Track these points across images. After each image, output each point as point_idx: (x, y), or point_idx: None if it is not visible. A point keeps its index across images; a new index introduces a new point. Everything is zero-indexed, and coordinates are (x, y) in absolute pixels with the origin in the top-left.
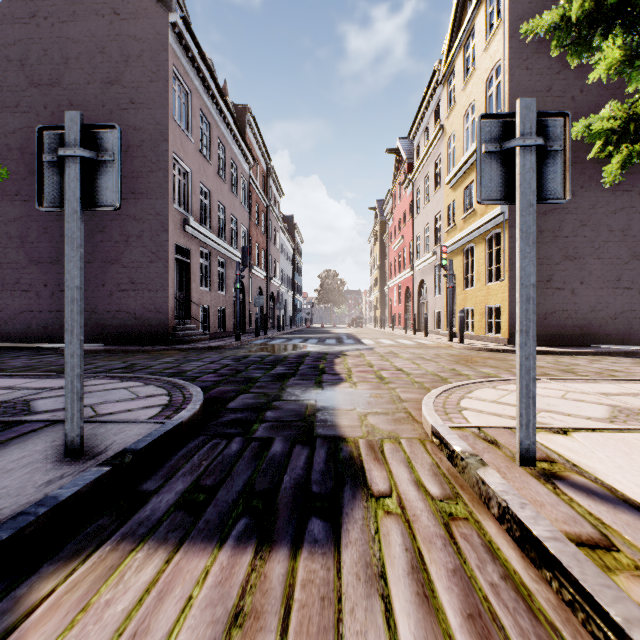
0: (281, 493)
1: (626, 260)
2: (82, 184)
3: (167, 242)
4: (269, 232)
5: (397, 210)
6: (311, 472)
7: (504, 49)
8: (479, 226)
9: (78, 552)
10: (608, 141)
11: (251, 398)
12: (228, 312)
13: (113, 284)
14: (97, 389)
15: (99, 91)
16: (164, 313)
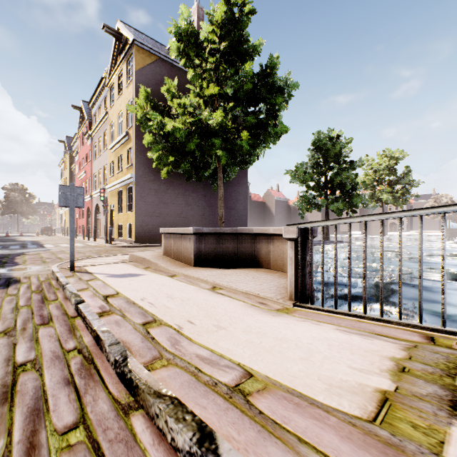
0: None
1: (184, 205)
2: None
3: None
4: None
5: (82, 151)
6: None
7: (133, 95)
8: (124, 180)
9: None
10: (159, 163)
11: None
12: None
13: None
14: None
15: None
16: None
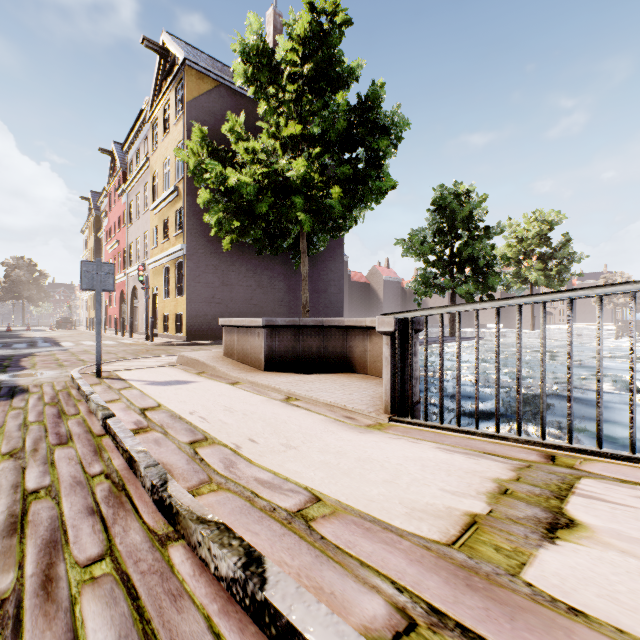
0: None
1: (255, 288)
2: None
3: None
4: None
5: (113, 212)
6: (0, 393)
7: (184, 136)
8: (171, 253)
9: None
10: (219, 230)
11: None
12: None
13: None
14: None
15: None
16: None
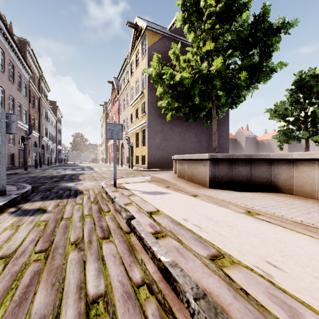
0: (64, 196)
1: (180, 141)
2: (6, 128)
3: None
4: (41, 111)
5: (113, 109)
6: (71, 193)
7: (146, 65)
8: (140, 125)
9: (23, 203)
10: (166, 109)
11: (47, 186)
12: (16, 155)
13: None
14: None
15: None
16: None
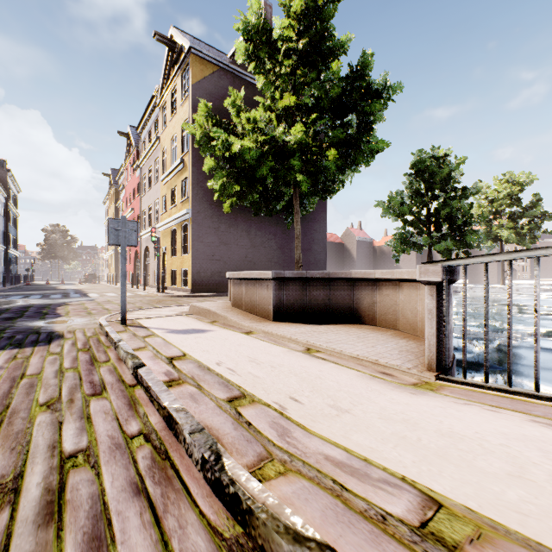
0: (26, 343)
1: (249, 247)
2: None
3: None
4: None
5: (129, 185)
6: (39, 338)
7: (189, 114)
8: (178, 217)
9: None
10: (221, 194)
11: None
12: None
13: None
14: None
15: None
16: None
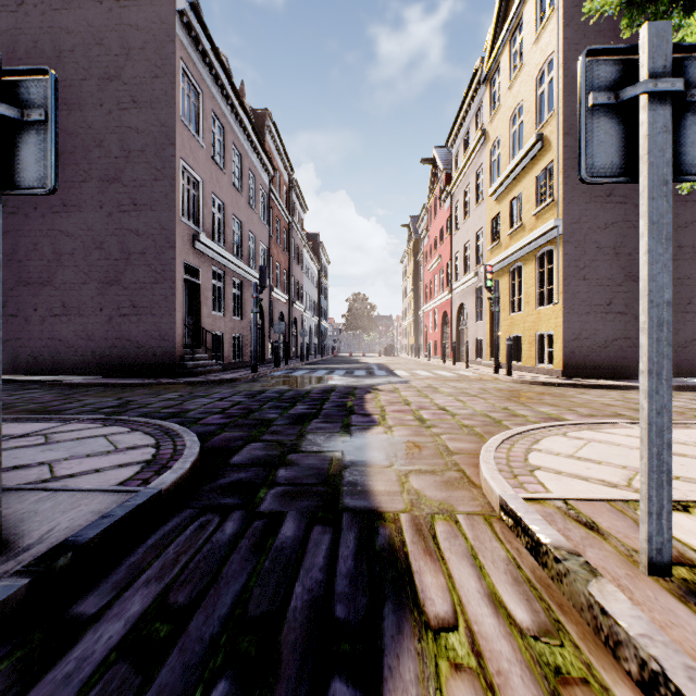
0: (287, 621)
1: None
2: None
3: (174, 260)
4: (291, 251)
5: (433, 227)
6: (334, 577)
7: (558, 40)
8: (528, 242)
9: None
10: None
11: (261, 449)
12: (245, 340)
13: (112, 308)
14: (69, 437)
15: (96, 88)
16: (170, 341)
